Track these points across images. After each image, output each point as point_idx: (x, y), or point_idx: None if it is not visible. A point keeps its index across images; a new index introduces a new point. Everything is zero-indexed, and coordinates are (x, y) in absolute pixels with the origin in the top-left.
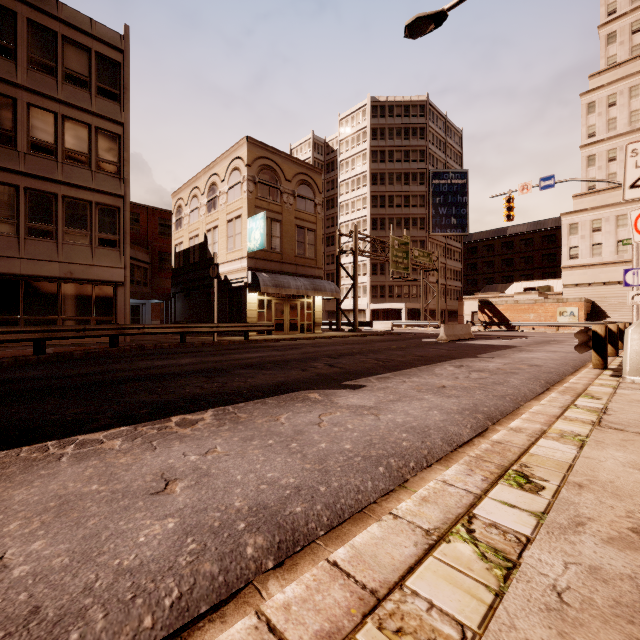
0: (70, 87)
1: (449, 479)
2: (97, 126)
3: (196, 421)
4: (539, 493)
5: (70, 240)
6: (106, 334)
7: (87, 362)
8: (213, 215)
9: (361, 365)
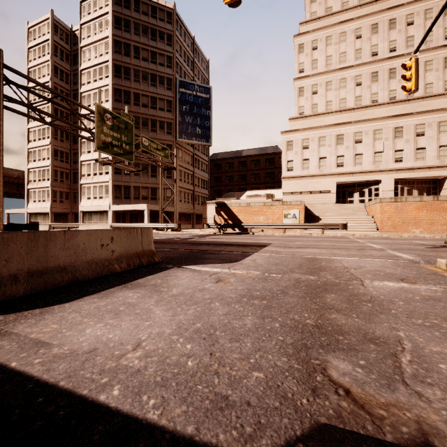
0: None
1: None
2: None
3: None
4: None
5: None
6: None
7: None
8: None
9: None
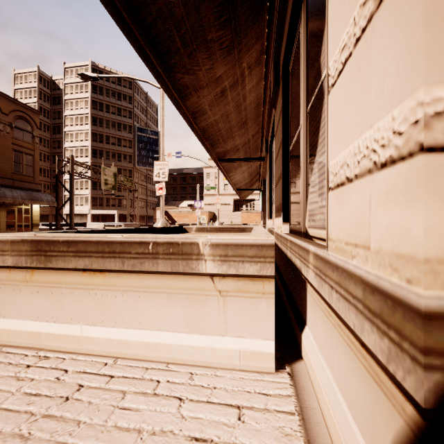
0: None
1: None
2: None
3: None
4: None
5: None
6: None
7: None
8: None
9: None
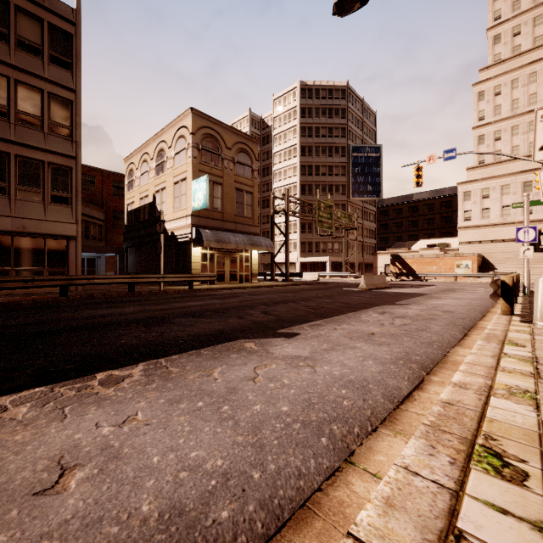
0: (23, 54)
1: (411, 463)
2: (49, 91)
3: (123, 378)
4: (526, 484)
5: (23, 196)
6: (55, 284)
7: (32, 311)
8: (161, 178)
9: (294, 312)
